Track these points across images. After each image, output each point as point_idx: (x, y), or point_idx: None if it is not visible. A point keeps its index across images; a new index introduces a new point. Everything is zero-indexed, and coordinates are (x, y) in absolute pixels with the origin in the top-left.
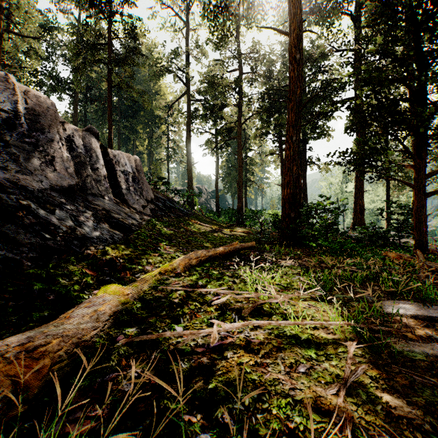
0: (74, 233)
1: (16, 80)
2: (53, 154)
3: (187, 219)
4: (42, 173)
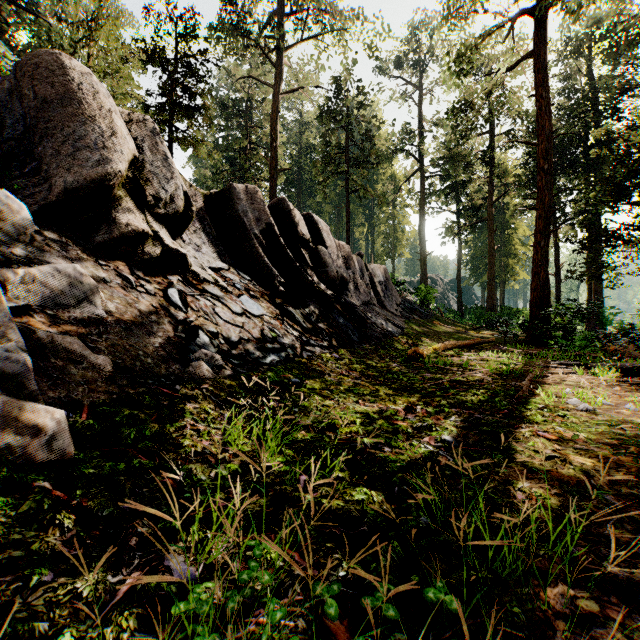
0: (384, 328)
1: (335, 240)
2: (356, 282)
3: (428, 320)
4: (357, 295)
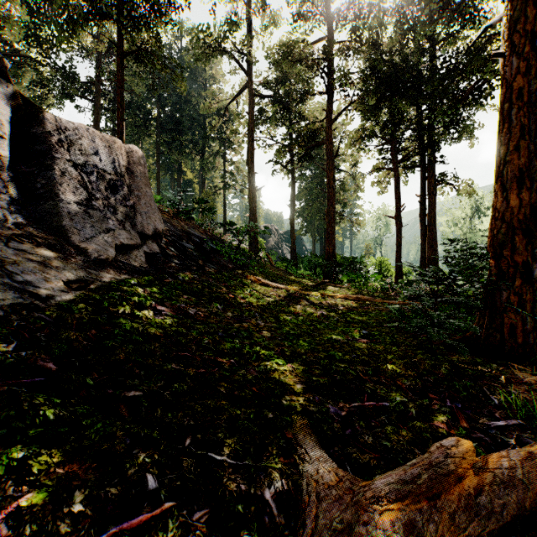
0: None
1: None
2: None
3: (240, 273)
4: None
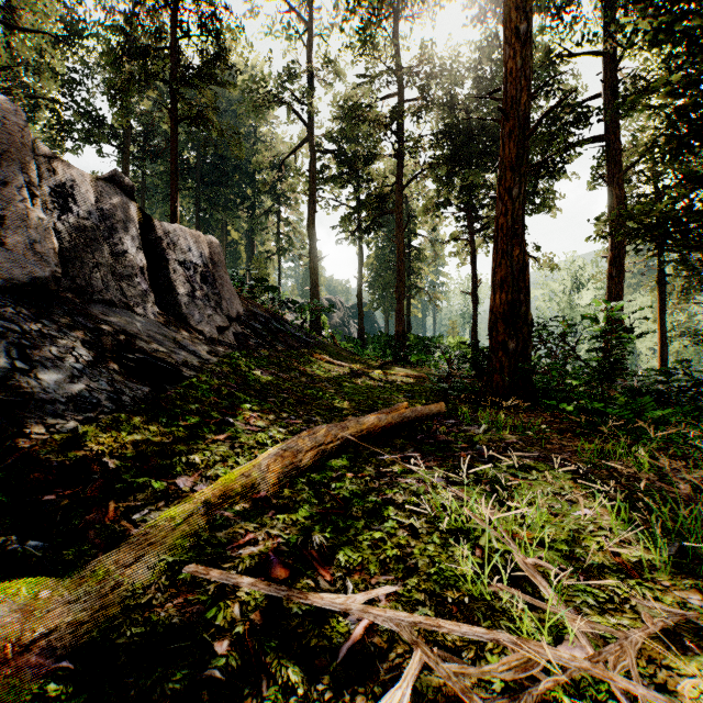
0: None
1: None
2: (2, 211)
3: (306, 352)
4: None
